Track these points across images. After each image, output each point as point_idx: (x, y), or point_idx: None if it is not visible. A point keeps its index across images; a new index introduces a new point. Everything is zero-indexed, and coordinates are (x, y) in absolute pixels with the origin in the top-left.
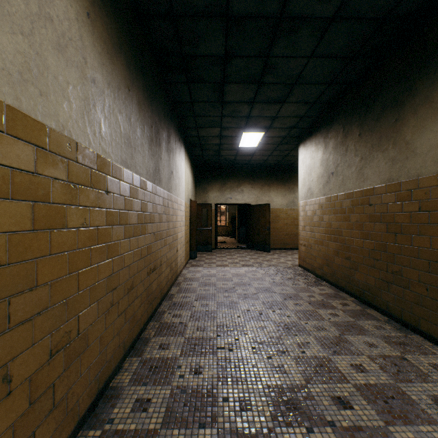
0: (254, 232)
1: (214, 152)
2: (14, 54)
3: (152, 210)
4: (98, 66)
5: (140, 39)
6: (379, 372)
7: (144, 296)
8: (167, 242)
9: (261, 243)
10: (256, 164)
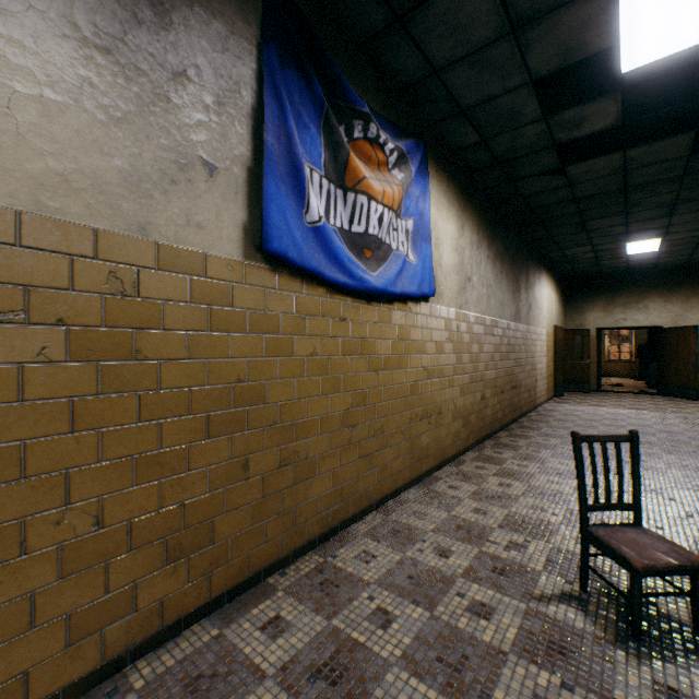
0: (668, 369)
1: (589, 264)
2: (475, 298)
3: (514, 343)
4: (490, 275)
5: (506, 230)
6: (698, 463)
7: (508, 402)
8: (525, 369)
9: (679, 386)
10: (673, 265)
